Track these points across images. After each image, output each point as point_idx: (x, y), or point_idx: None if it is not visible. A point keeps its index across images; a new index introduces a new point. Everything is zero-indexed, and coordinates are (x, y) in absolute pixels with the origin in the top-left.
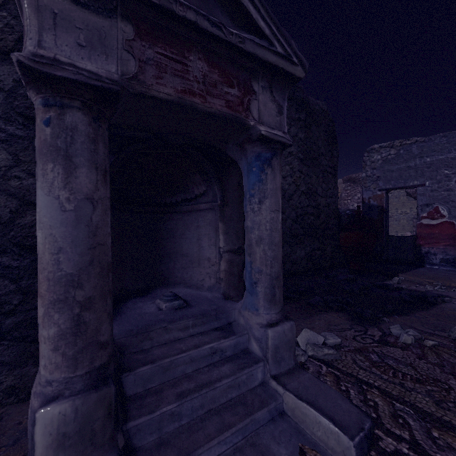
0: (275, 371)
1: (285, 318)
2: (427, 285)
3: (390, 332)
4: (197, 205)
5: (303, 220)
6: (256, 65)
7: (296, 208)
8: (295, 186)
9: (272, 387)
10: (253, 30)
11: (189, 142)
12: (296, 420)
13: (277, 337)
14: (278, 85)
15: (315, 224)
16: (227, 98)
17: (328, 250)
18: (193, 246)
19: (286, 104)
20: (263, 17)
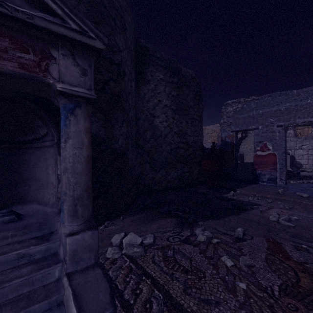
0: (71, 269)
1: (88, 228)
2: (250, 196)
3: (195, 233)
4: (44, 143)
5: (176, 152)
6: (52, 37)
7: (170, 143)
8: (169, 128)
9: (62, 282)
10: (47, 10)
11: (21, 95)
12: (66, 309)
13: (76, 243)
14: (82, 54)
15: (185, 155)
16: (21, 61)
17: (195, 172)
18: (43, 173)
19: (92, 68)
20: (53, 0)
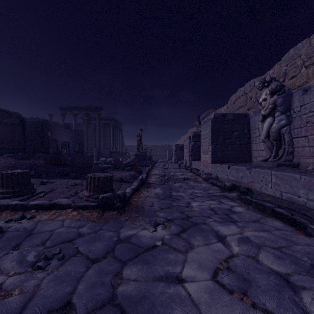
0: None
1: None
2: None
3: None
4: None
5: None
6: None
7: None
8: None
9: None
10: None
11: None
12: None
13: None
14: None
15: None
16: None
17: None
18: None
19: None
20: None
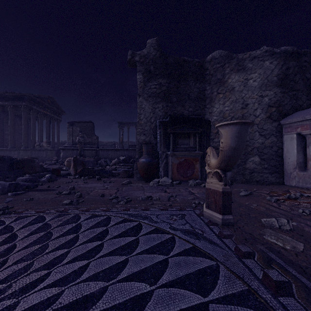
0: None
1: None
2: None
3: None
4: None
5: None
6: None
7: None
8: None
9: None
10: None
11: None
12: None
13: None
14: None
15: None
16: None
17: None
18: None
19: None
20: None
